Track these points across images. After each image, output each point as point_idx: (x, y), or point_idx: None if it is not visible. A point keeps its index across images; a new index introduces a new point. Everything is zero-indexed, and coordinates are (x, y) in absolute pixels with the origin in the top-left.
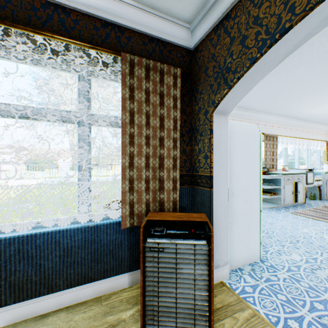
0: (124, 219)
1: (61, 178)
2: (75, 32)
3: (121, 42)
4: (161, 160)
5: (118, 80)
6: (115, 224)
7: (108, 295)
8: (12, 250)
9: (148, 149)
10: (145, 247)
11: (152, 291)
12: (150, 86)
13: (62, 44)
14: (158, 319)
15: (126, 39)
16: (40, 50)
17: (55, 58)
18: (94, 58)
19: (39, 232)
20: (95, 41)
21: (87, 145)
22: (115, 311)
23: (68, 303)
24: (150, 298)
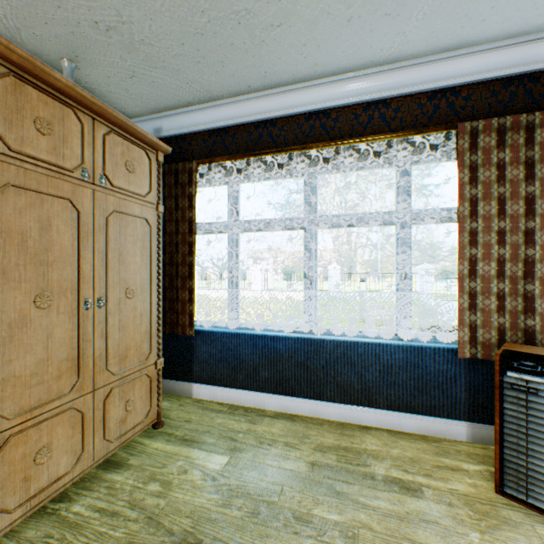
0: (460, 346)
1: (329, 292)
2: (394, 122)
3: (454, 108)
4: (528, 266)
5: (448, 159)
6: (444, 351)
7: (436, 438)
8: (338, 352)
9: (501, 250)
10: (502, 383)
11: (515, 445)
12: (506, 156)
13: (381, 142)
14: (525, 486)
15: (462, 101)
16: (360, 157)
17: (373, 159)
18: (417, 143)
19: (360, 341)
20: (418, 123)
21: (407, 249)
22: (450, 457)
23: (388, 426)
24: (511, 452)
